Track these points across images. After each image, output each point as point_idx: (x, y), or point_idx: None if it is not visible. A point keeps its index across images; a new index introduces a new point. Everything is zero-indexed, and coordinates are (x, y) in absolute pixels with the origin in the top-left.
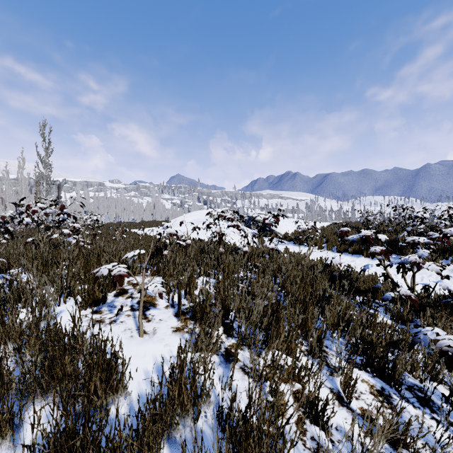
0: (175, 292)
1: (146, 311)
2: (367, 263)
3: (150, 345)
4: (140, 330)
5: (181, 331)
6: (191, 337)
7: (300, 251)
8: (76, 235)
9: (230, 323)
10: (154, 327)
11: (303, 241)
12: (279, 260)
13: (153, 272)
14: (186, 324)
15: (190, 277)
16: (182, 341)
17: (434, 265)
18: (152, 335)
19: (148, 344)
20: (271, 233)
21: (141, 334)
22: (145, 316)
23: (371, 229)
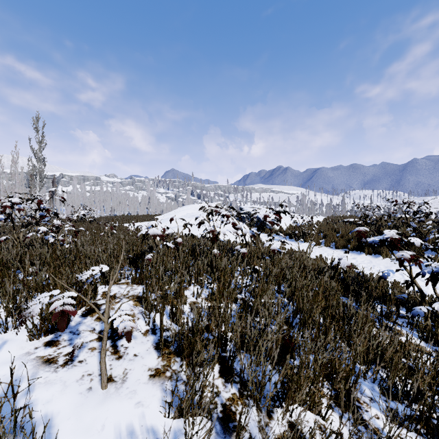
0: (158, 310)
1: (118, 341)
2: (370, 261)
3: (114, 404)
4: (102, 380)
5: (161, 376)
6: (173, 396)
7: (297, 247)
8: (56, 233)
9: (228, 361)
10: (125, 368)
11: (299, 236)
12: (281, 263)
13: (135, 279)
14: (169, 363)
15: (177, 289)
16: (162, 396)
17: None
18: (120, 385)
19: (111, 402)
20: (272, 231)
21: (103, 385)
22: (115, 349)
23: (369, 224)
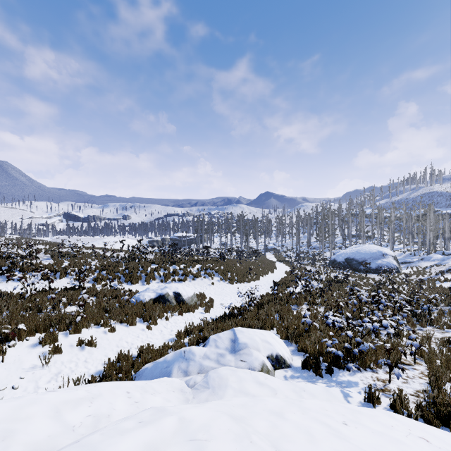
0: None
1: None
2: None
3: None
4: None
5: None
6: None
7: None
8: None
9: None
10: None
11: None
12: None
13: None
14: None
15: None
16: None
17: (42, 281)
18: None
19: None
20: None
21: None
22: None
23: None
